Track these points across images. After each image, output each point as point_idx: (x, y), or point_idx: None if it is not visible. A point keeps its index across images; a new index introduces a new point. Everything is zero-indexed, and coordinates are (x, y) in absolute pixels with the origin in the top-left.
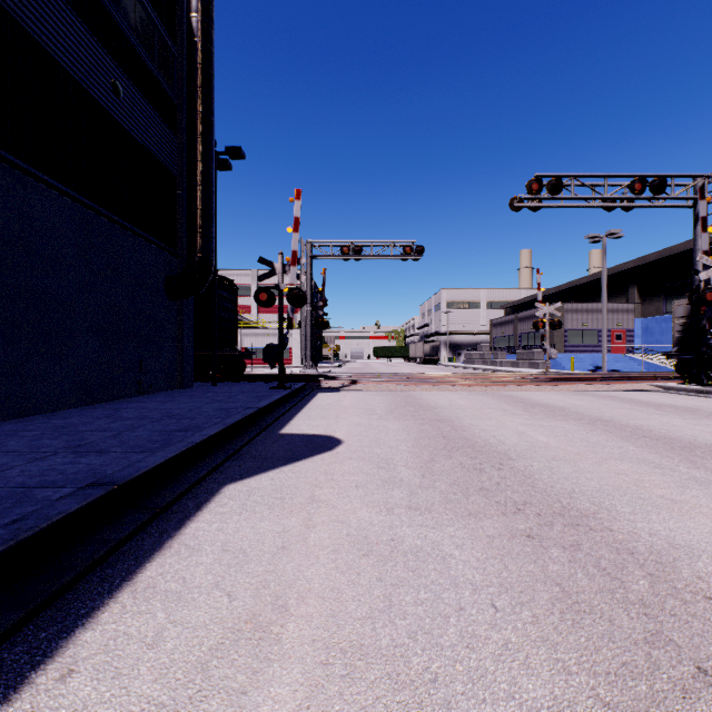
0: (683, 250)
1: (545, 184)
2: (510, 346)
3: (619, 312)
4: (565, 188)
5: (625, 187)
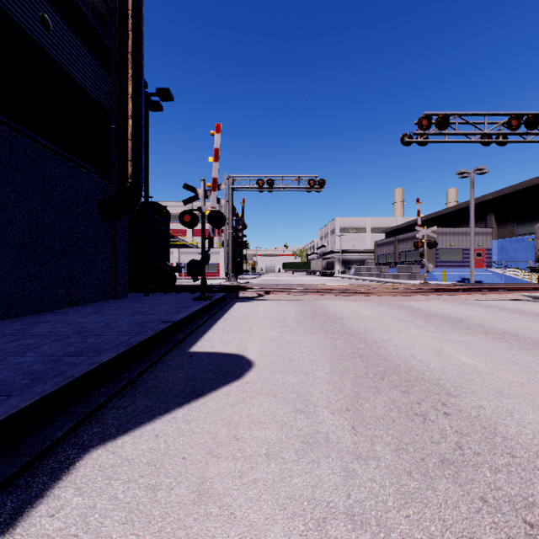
0: (534, 184)
1: (432, 122)
2: (391, 262)
3: (479, 234)
4: (449, 126)
5: (501, 125)
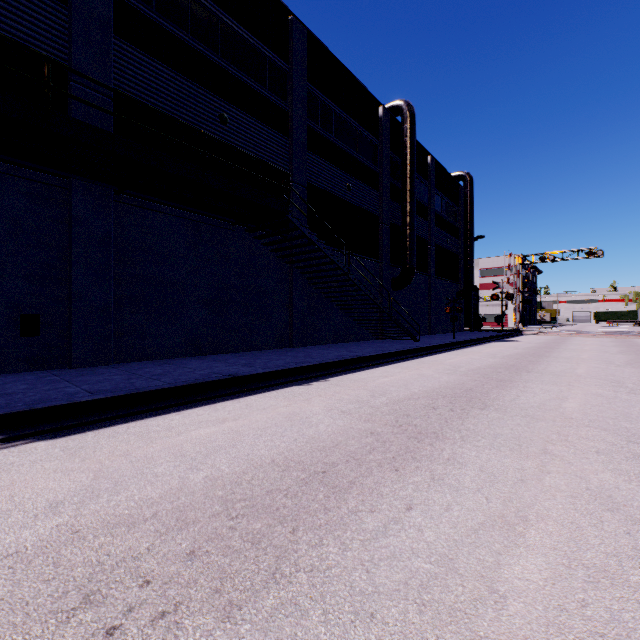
0: None
1: None
2: None
3: None
4: None
5: None
